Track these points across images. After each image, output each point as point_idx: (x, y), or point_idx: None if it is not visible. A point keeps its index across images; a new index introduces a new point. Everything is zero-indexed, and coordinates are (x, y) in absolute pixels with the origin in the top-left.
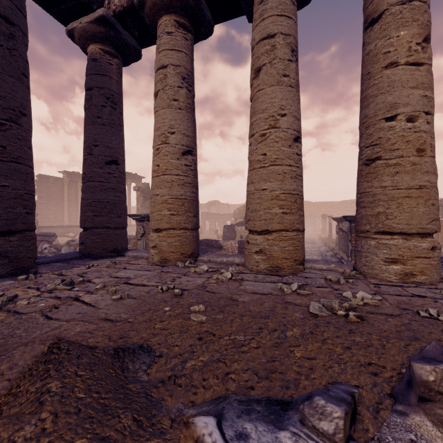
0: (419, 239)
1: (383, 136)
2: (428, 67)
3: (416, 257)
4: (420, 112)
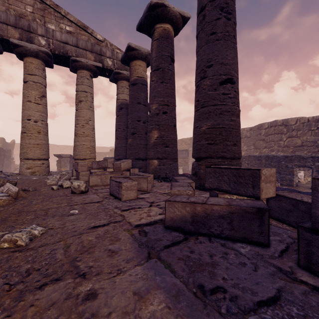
0: (38, 161)
1: (26, 125)
2: (43, 106)
3: (36, 166)
4: (39, 120)
